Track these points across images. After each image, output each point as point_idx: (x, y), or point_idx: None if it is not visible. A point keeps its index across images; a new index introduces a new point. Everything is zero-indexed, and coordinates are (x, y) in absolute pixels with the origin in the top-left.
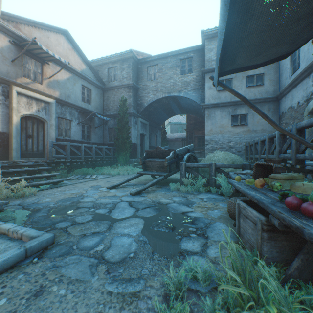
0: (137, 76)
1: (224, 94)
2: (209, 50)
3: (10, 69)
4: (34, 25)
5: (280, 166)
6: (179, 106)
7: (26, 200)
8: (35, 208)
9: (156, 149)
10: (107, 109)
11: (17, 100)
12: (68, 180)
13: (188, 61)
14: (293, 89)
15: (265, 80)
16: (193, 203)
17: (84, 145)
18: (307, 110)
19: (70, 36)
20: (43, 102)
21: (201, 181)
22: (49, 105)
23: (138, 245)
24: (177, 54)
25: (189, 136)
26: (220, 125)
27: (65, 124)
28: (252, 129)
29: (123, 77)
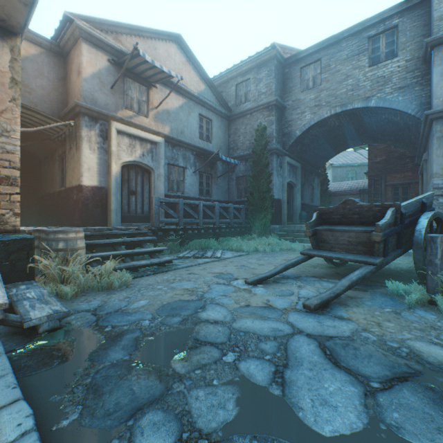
0: (282, 88)
1: None
2: None
3: (109, 99)
4: (138, 34)
5: None
6: (359, 130)
7: (110, 299)
8: (115, 326)
9: (343, 205)
10: (234, 149)
11: (117, 141)
12: (180, 258)
13: (385, 37)
14: None
15: None
16: None
17: (202, 204)
18: None
19: (183, 44)
20: (148, 143)
21: None
22: (156, 146)
23: None
24: (362, 28)
25: (374, 185)
26: None
27: (177, 173)
28: None
29: (260, 92)
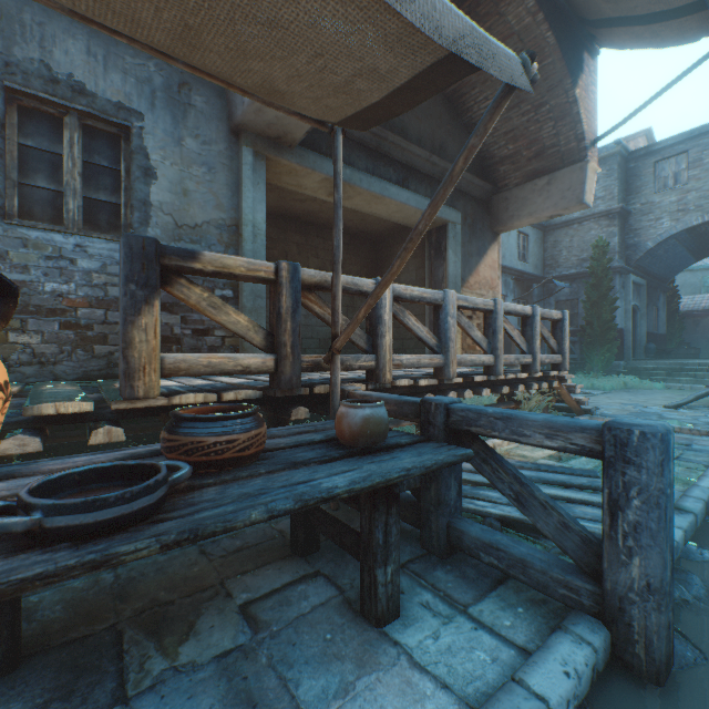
0: (625, 188)
1: None
2: None
3: None
4: None
5: None
6: None
7: None
8: None
9: None
10: (552, 266)
11: None
12: None
13: None
14: None
15: None
16: None
17: None
18: None
19: None
20: None
21: None
22: None
23: None
24: None
25: None
26: None
27: None
28: None
29: (594, 197)
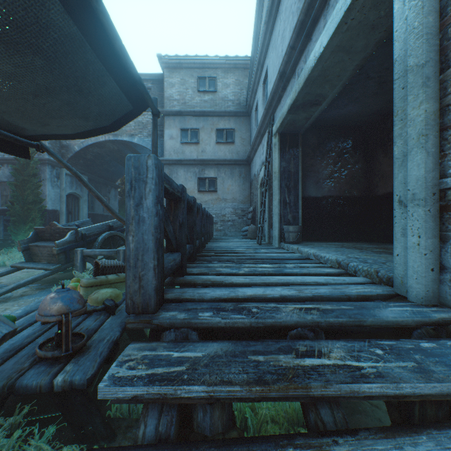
0: None
1: (190, 148)
2: (170, 84)
3: None
4: None
5: (116, 265)
6: None
7: None
8: None
9: (51, 226)
10: None
11: None
12: None
13: None
14: (255, 154)
15: (237, 138)
16: None
17: None
18: (259, 182)
19: None
20: None
21: None
22: None
23: None
24: None
25: None
26: None
27: None
28: (222, 198)
29: None
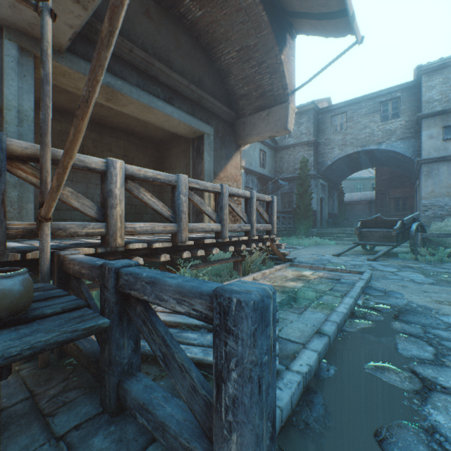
0: (317, 129)
1: None
2: (428, 87)
3: None
4: None
5: None
6: (371, 160)
7: None
8: (309, 263)
9: (375, 218)
10: (279, 172)
11: None
12: None
13: (391, 104)
14: None
15: None
16: (446, 268)
17: None
18: None
19: None
20: None
21: (445, 251)
22: None
23: (432, 280)
24: (376, 96)
25: (380, 197)
26: (447, 185)
27: None
28: None
29: (301, 132)
